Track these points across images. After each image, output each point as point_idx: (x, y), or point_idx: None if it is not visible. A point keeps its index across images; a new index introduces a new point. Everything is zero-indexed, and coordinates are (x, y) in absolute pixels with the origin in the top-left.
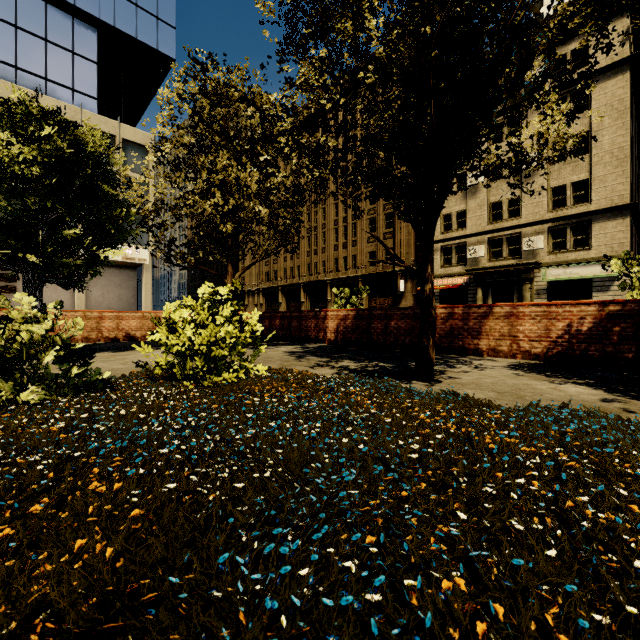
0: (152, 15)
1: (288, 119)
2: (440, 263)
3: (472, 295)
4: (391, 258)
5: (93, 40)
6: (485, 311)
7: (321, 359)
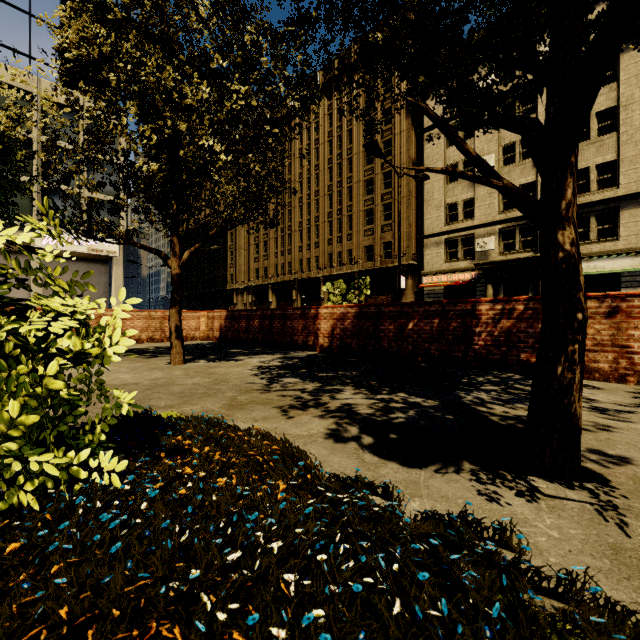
0: None
1: None
2: (444, 257)
3: (481, 292)
4: (390, 252)
5: (54, 2)
6: None
7: (306, 385)
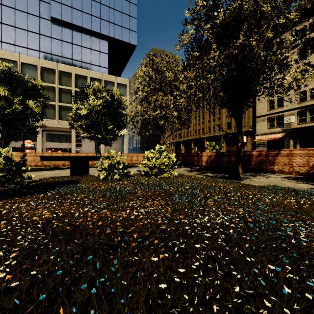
0: (128, 29)
1: (185, 85)
2: (267, 126)
3: (287, 143)
4: None
5: (106, 45)
6: (276, 153)
7: (198, 172)
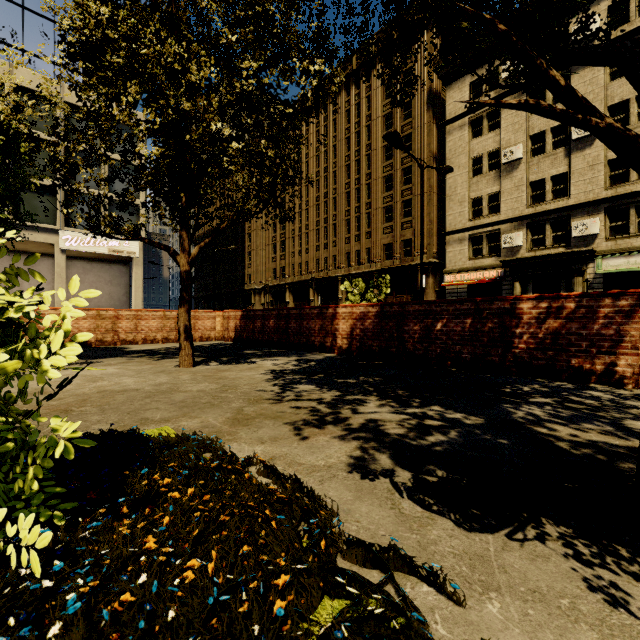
0: None
1: None
2: (468, 254)
3: (507, 291)
4: (410, 250)
5: None
6: (630, 303)
7: (324, 394)
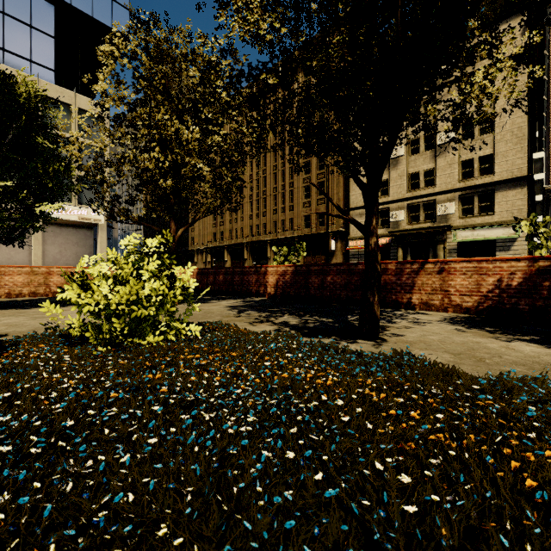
0: None
1: (225, 61)
2: None
3: (393, 254)
4: (323, 221)
5: (50, 16)
6: (417, 267)
7: (261, 314)
